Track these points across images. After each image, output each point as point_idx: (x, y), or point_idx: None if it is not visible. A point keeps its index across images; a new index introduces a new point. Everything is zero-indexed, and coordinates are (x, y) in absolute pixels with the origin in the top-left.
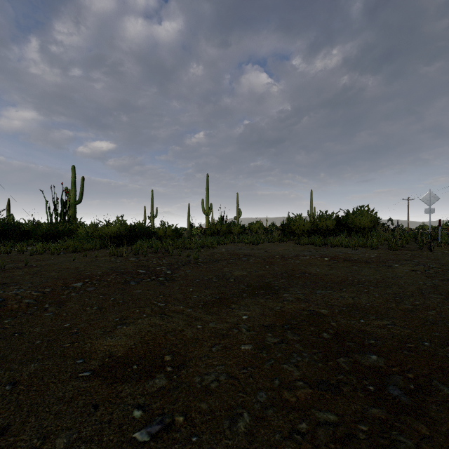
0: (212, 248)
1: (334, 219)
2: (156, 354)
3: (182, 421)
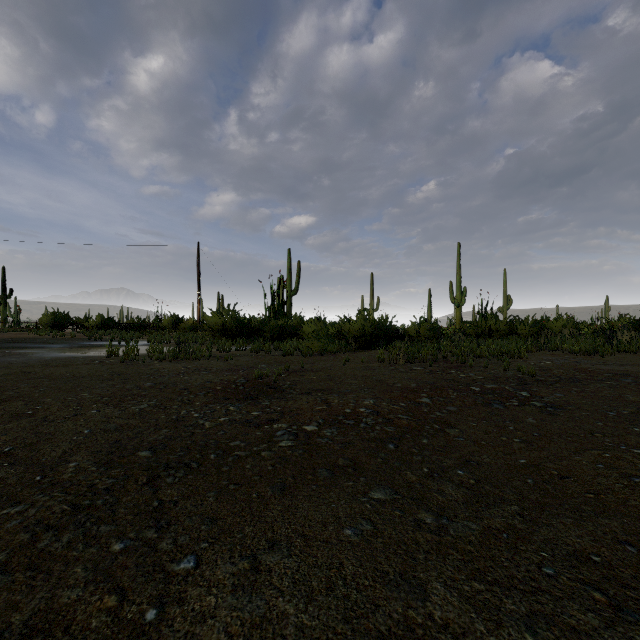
0: (518, 357)
1: None
2: None
3: None
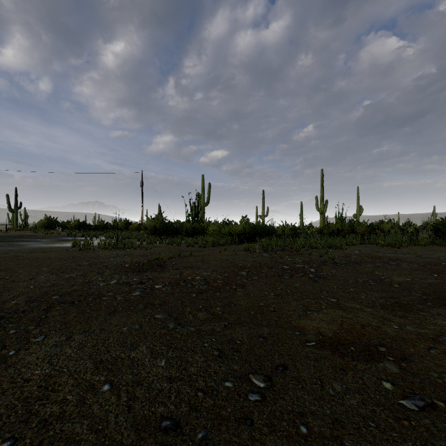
0: (340, 248)
1: None
2: (365, 342)
3: (444, 406)
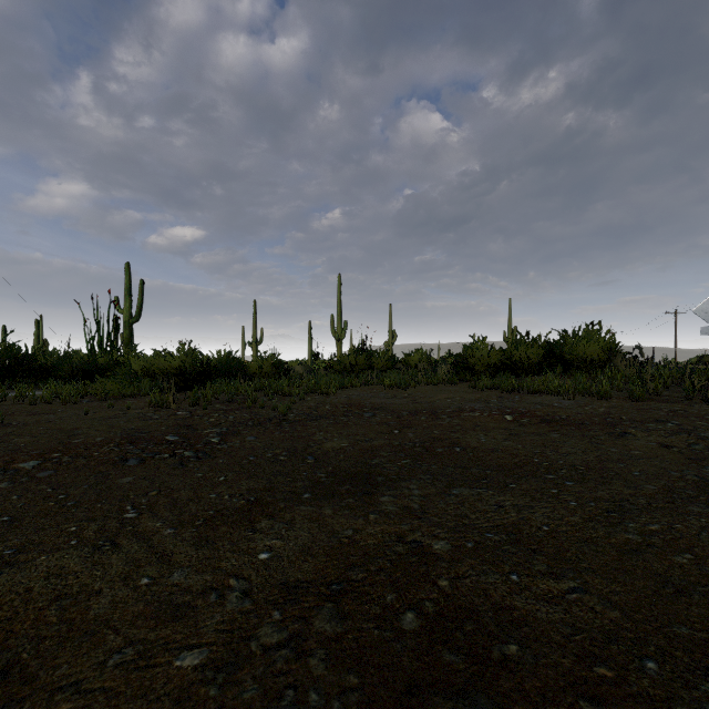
0: (327, 394)
1: (541, 347)
2: None
3: None
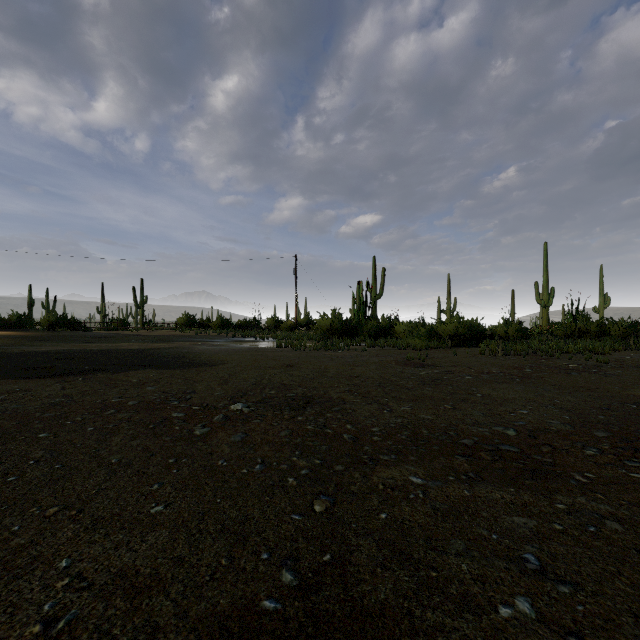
0: (602, 354)
1: None
2: None
3: None
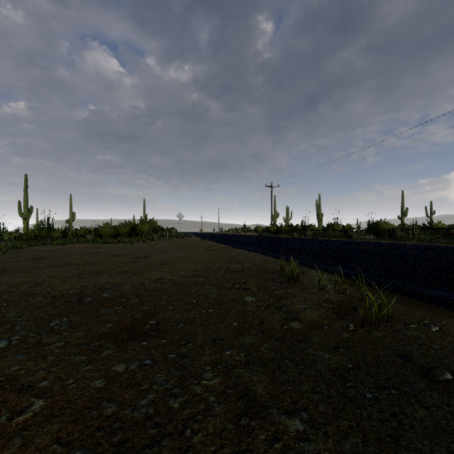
0: (21, 248)
1: (133, 227)
2: None
3: None
